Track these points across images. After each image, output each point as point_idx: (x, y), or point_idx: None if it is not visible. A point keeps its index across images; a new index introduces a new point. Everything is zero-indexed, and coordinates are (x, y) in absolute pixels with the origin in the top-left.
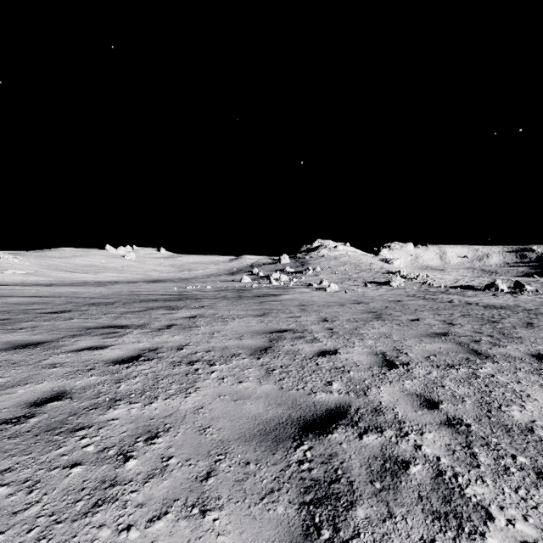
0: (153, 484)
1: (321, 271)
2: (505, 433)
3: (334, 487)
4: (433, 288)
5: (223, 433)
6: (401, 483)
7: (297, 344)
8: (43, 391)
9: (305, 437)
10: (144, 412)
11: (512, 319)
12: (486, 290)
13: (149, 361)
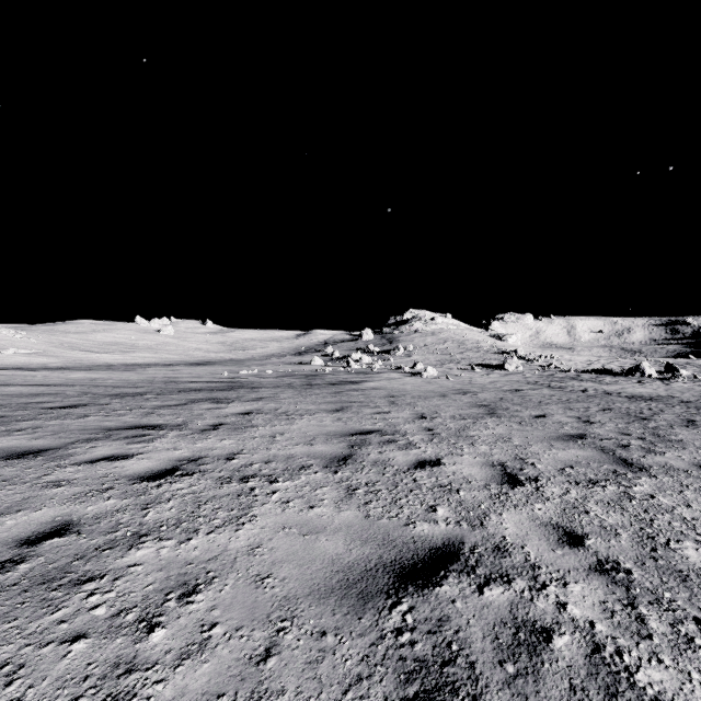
0: (188, 669)
1: (415, 350)
2: (680, 583)
3: (448, 672)
4: (559, 373)
5: (289, 586)
6: (543, 664)
7: (387, 452)
8: (41, 522)
9: (404, 591)
10: (179, 554)
11: (667, 415)
12: (629, 375)
13: (188, 477)
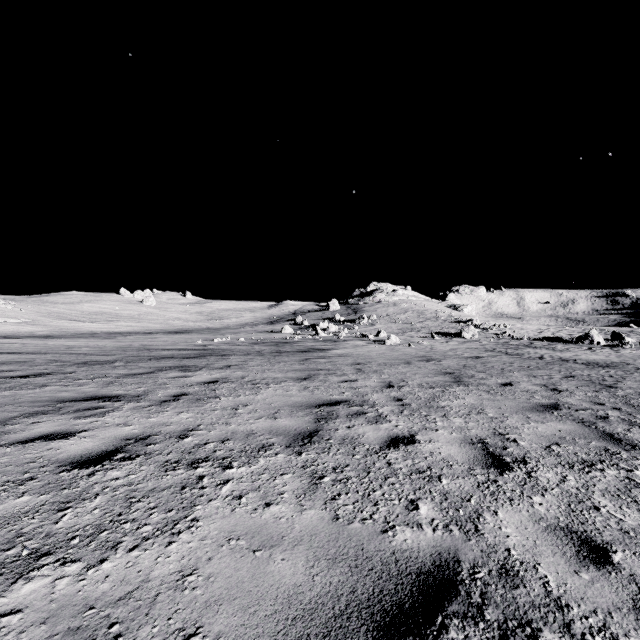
0: None
1: (378, 319)
2: None
3: None
4: (513, 341)
5: None
6: None
7: (355, 426)
8: None
9: None
10: (81, 588)
11: (631, 382)
12: (579, 343)
13: (129, 462)
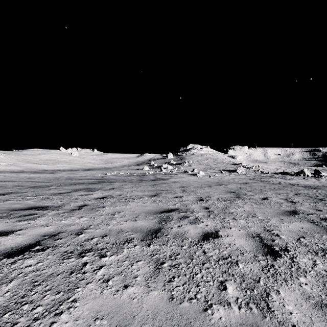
0: None
1: (193, 163)
2: None
3: None
4: (263, 174)
5: None
6: None
7: (183, 226)
8: None
9: None
10: None
11: None
12: (297, 175)
13: (41, 252)
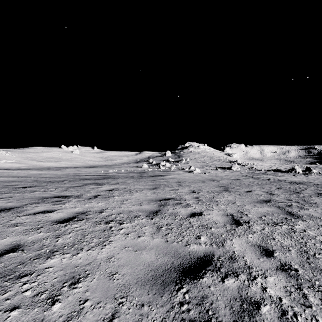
0: None
1: (190, 160)
2: None
3: None
4: (257, 171)
5: (126, 279)
6: None
7: (176, 208)
8: (5, 244)
9: (184, 281)
10: (72, 261)
11: (308, 191)
12: (289, 172)
13: (80, 221)
